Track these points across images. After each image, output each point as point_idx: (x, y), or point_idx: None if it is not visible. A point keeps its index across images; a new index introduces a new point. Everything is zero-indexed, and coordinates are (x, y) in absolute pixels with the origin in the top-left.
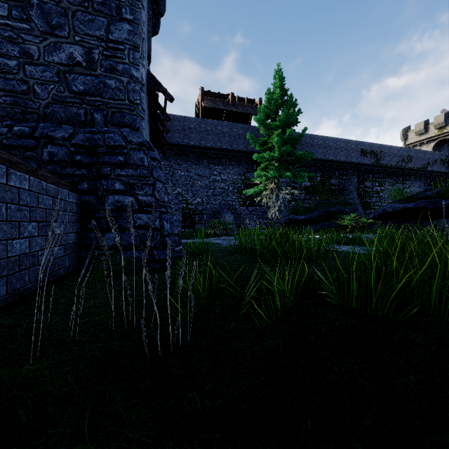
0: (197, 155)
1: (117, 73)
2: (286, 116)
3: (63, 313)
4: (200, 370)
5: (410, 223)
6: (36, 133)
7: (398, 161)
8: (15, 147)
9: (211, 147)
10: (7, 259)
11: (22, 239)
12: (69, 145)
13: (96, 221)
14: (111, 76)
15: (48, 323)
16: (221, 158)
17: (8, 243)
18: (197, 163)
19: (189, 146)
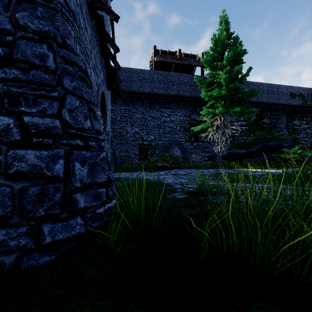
0: (150, 100)
1: None
2: (233, 55)
3: None
4: None
5: None
6: None
7: None
8: None
9: (162, 94)
10: None
11: None
12: None
13: None
14: None
15: None
16: (170, 103)
17: None
18: (150, 107)
19: (144, 93)
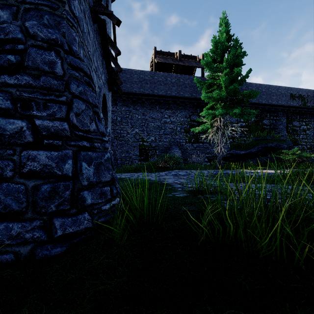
0: (151, 102)
1: None
2: (233, 57)
3: None
4: None
5: None
6: None
7: None
8: None
9: (162, 95)
10: None
11: None
12: None
13: None
14: None
15: None
16: (170, 104)
17: None
18: (151, 108)
19: (144, 94)
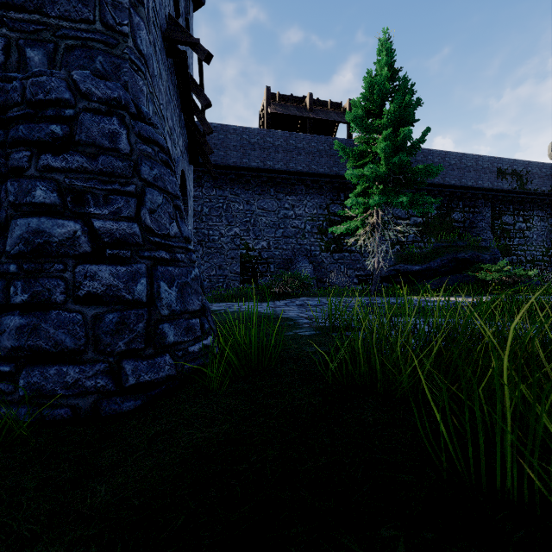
0: (261, 181)
1: None
2: (398, 109)
3: None
4: None
5: None
6: None
7: None
8: None
9: (281, 170)
10: None
11: None
12: None
13: None
14: None
15: None
16: (294, 185)
17: None
18: (261, 193)
19: (249, 168)
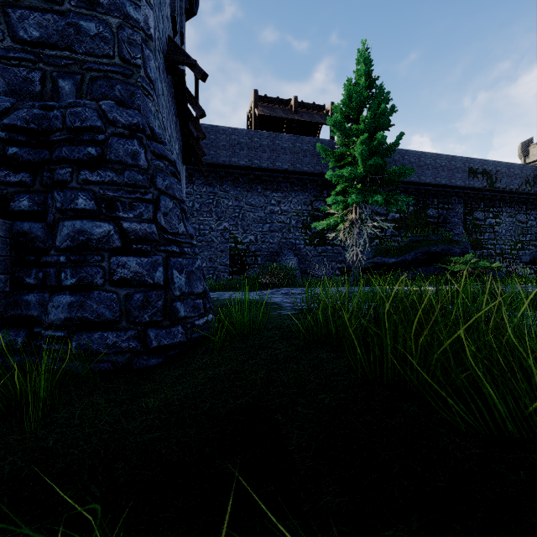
0: (249, 179)
1: (100, 9)
2: (374, 116)
3: None
4: None
5: None
6: None
7: (521, 183)
8: None
9: (267, 168)
10: None
11: None
12: None
13: (42, 270)
14: (90, 15)
15: None
16: (280, 183)
17: None
18: (249, 190)
19: (238, 167)
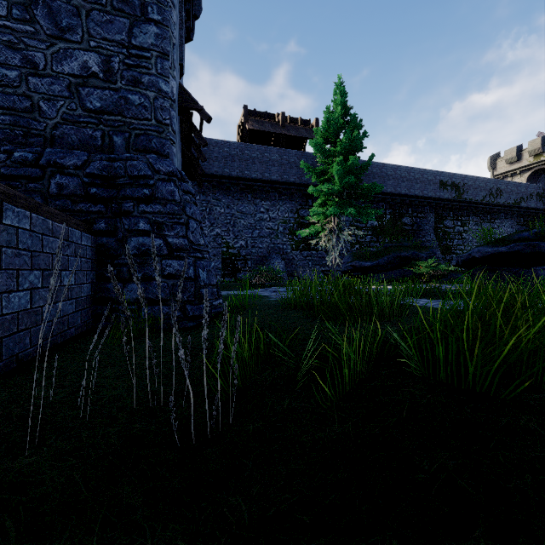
0: (240, 188)
1: (142, 86)
2: (349, 141)
3: (72, 385)
4: (247, 465)
5: (501, 271)
6: (41, 160)
7: (485, 195)
8: (15, 178)
9: (257, 178)
10: (2, 318)
11: (21, 292)
12: (83, 175)
13: (115, 269)
14: (135, 90)
15: (52, 399)
16: (269, 192)
17: (3, 296)
18: (240, 198)
19: (230, 177)
